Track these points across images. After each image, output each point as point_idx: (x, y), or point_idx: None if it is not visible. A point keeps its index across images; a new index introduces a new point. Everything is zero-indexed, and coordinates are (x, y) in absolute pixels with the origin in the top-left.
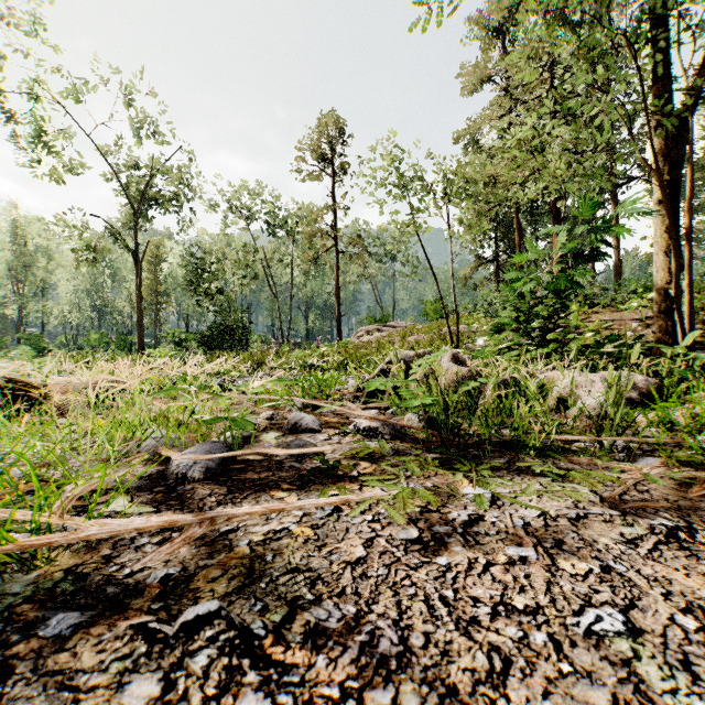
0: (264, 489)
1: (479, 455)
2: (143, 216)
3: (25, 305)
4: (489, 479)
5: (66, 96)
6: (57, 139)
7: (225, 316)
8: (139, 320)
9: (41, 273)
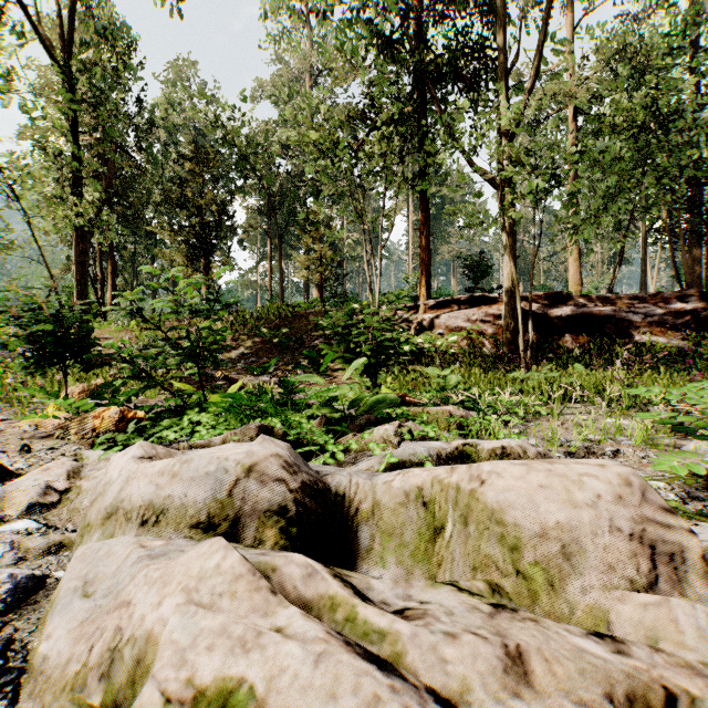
0: None
1: None
2: None
3: None
4: None
5: None
6: None
7: None
8: None
9: None
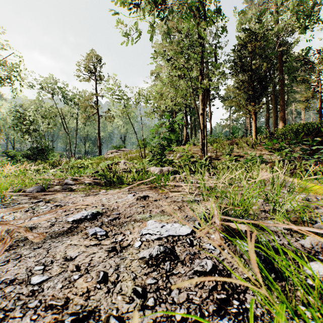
0: (54, 194)
1: (114, 186)
2: None
3: None
4: (110, 190)
5: None
6: None
7: (38, 144)
8: None
9: None
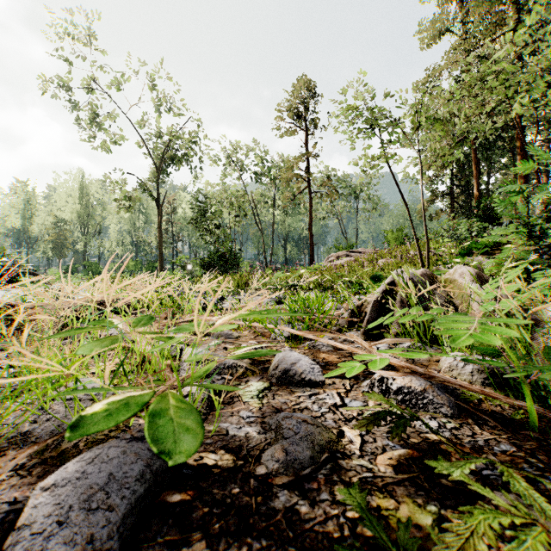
0: None
1: None
2: (164, 173)
3: (88, 242)
4: None
5: (110, 87)
6: (105, 120)
7: (220, 245)
8: (160, 250)
9: (98, 219)
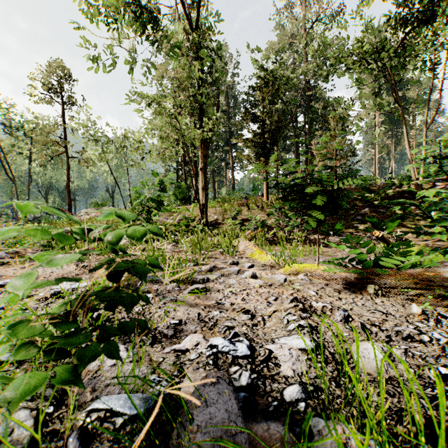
0: None
1: None
2: None
3: None
4: None
5: None
6: None
7: None
8: None
9: None
